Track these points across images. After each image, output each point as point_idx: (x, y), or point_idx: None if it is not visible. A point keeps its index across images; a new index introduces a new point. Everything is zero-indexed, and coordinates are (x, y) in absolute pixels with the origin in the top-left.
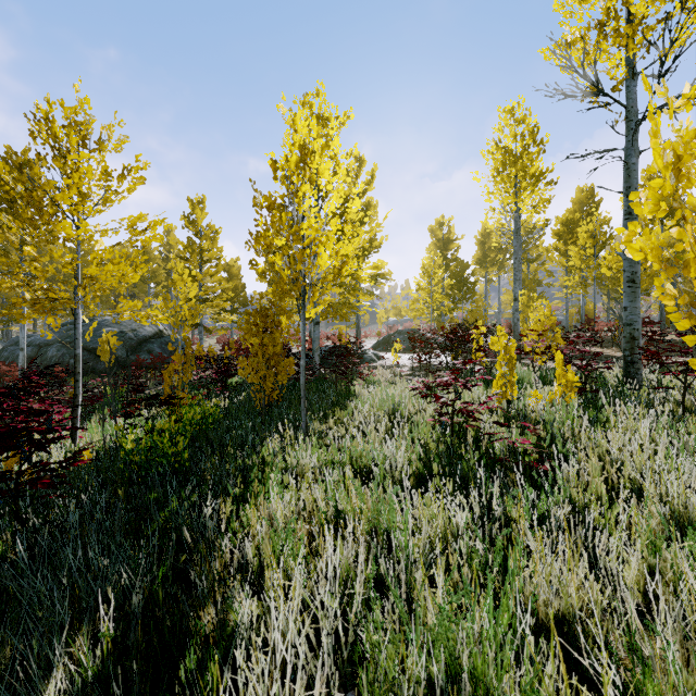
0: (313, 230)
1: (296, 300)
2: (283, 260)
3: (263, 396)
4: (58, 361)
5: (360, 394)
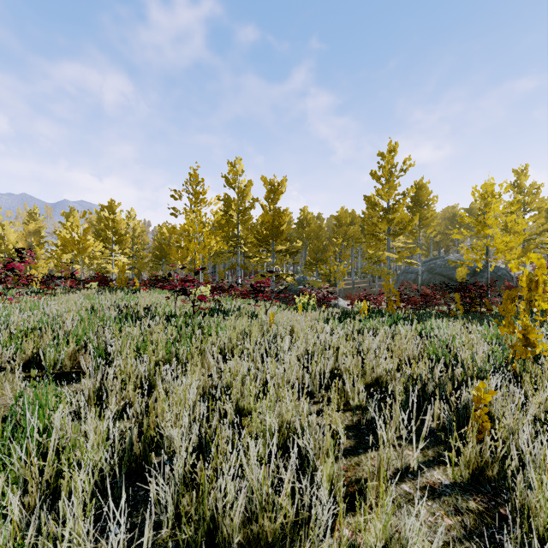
0: None
1: None
2: None
3: None
4: (427, 281)
5: None
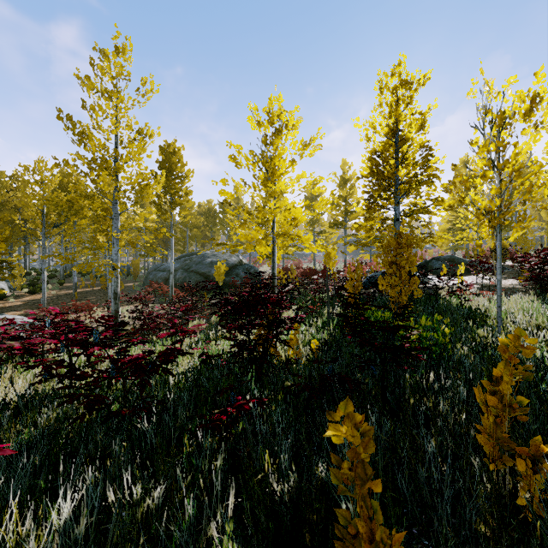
0: (537, 165)
1: (494, 226)
2: (499, 193)
3: (395, 307)
4: (182, 281)
5: (487, 307)
